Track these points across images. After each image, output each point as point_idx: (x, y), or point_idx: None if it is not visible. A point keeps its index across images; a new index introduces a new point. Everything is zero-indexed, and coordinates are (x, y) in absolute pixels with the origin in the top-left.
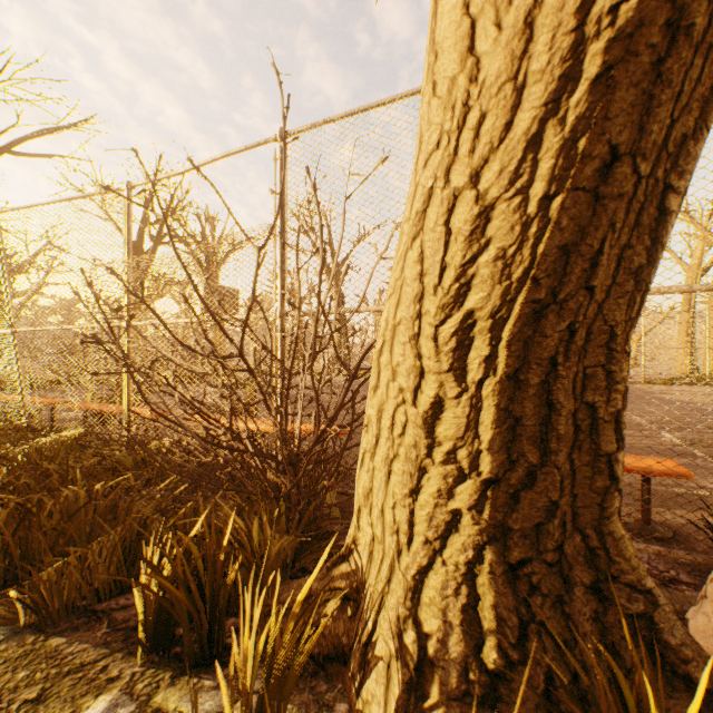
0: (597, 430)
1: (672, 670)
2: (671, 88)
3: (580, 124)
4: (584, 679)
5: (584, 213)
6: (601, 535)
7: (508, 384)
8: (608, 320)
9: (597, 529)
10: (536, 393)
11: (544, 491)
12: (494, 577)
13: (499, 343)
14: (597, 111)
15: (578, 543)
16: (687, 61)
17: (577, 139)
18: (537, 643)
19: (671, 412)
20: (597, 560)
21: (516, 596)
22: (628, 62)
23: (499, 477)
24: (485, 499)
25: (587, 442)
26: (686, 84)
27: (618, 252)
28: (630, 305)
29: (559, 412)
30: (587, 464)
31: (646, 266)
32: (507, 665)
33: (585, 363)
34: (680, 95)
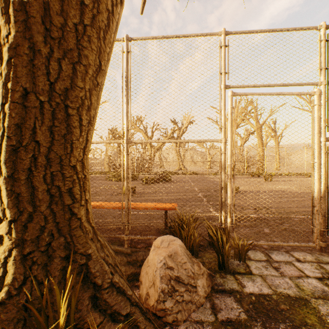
0: (63, 196)
1: (91, 281)
2: (41, 71)
3: (7, 77)
4: (39, 294)
5: (22, 112)
6: (72, 236)
7: (10, 179)
8: (59, 153)
9: (70, 234)
10: (26, 183)
11: (38, 222)
12: (16, 261)
13: (1, 162)
14: (12, 74)
15: (63, 241)
16: (46, 62)
17: (7, 83)
18: (30, 285)
19: (208, 185)
20: (71, 246)
21: (25, 267)
22: (19, 58)
23: (17, 218)
24: (12, 229)
25: (60, 201)
26: (52, 70)
27: (49, 128)
28: (66, 148)
29: (38, 190)
30: (62, 209)
31: (68, 134)
32: (9, 297)
33: (52, 170)
34: (50, 74)
